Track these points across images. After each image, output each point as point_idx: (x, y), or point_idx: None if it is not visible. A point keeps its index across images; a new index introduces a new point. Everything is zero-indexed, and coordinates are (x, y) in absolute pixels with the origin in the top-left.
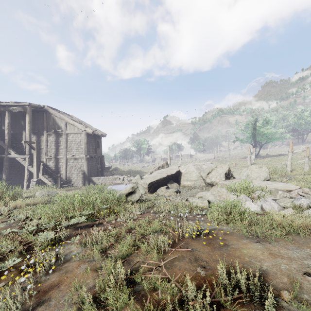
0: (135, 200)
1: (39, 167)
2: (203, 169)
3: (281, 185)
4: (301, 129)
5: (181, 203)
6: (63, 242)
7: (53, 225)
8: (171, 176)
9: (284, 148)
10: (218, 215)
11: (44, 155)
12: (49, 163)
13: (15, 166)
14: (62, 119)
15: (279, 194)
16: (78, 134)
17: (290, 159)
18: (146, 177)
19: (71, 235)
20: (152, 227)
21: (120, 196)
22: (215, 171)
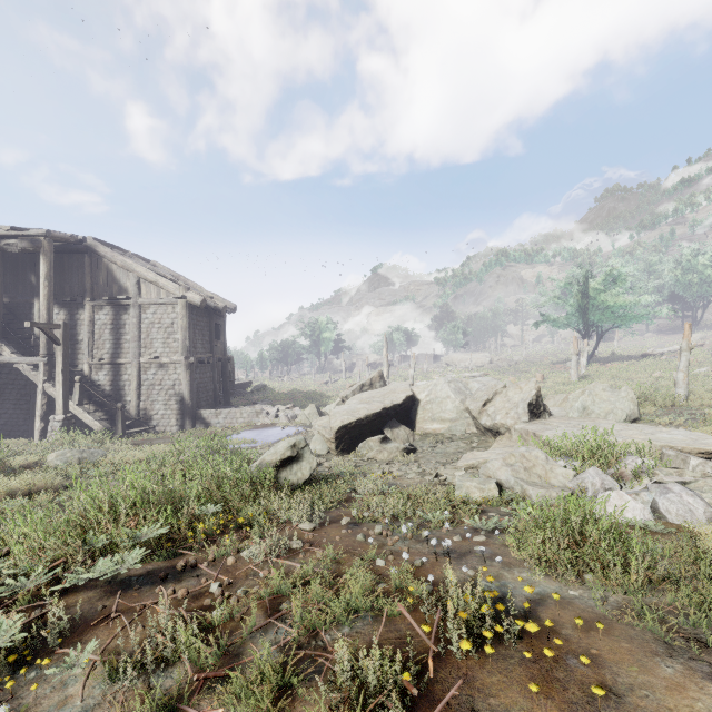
0: (300, 481)
1: (72, 387)
2: (472, 393)
3: (680, 437)
4: (690, 296)
5: (424, 486)
6: (45, 660)
7: (39, 580)
8: (394, 410)
9: (651, 340)
10: (543, 541)
11: (87, 357)
12: (98, 376)
13: (16, 384)
14: (129, 269)
15: (691, 467)
16: (169, 307)
17: (685, 368)
18: (331, 413)
19: (87, 620)
20: (346, 596)
21: (260, 470)
22: (502, 398)
